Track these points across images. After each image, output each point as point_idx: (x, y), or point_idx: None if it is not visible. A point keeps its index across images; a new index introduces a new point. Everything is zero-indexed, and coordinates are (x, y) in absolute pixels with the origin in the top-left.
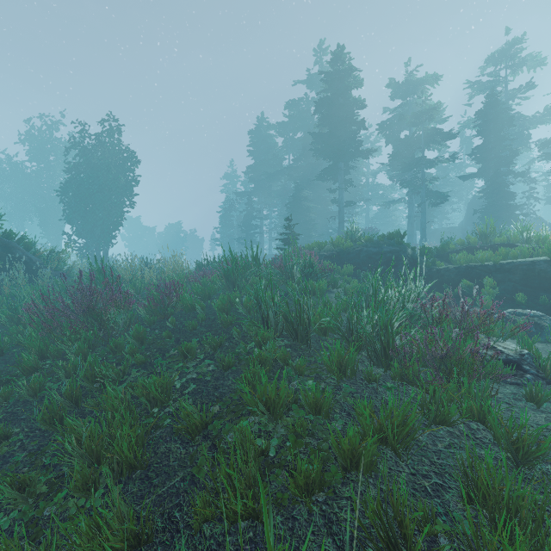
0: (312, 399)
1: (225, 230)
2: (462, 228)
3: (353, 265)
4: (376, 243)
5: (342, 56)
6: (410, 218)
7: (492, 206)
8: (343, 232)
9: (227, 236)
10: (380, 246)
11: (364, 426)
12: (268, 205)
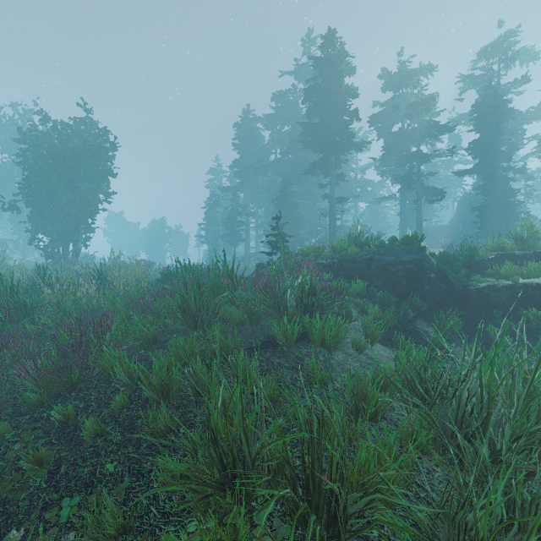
0: None
1: (210, 226)
2: (454, 226)
3: (362, 279)
4: (391, 249)
5: (333, 39)
6: (402, 215)
7: (491, 203)
8: (346, 233)
9: (212, 233)
10: (397, 254)
11: None
12: (254, 201)
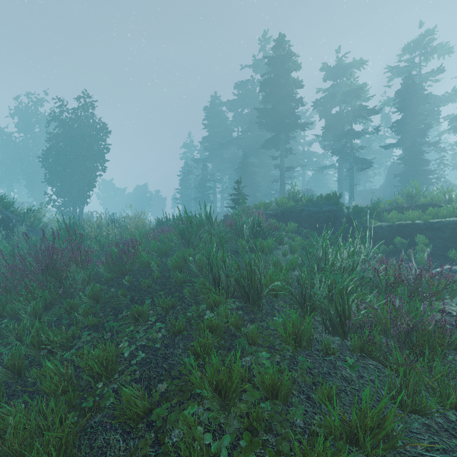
0: (268, 382)
1: (184, 191)
2: (383, 189)
3: (296, 223)
4: (316, 203)
5: (283, 43)
6: (340, 181)
7: (409, 171)
8: (286, 193)
9: (186, 196)
10: (320, 206)
11: (333, 427)
12: (220, 170)
